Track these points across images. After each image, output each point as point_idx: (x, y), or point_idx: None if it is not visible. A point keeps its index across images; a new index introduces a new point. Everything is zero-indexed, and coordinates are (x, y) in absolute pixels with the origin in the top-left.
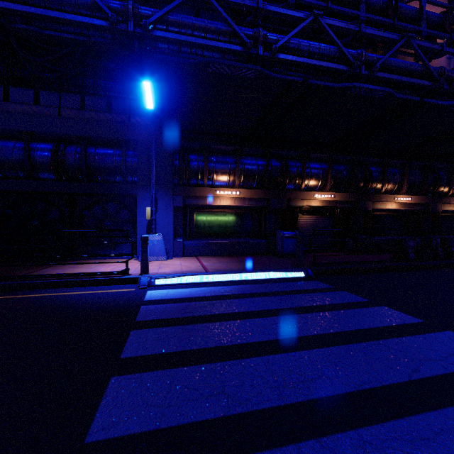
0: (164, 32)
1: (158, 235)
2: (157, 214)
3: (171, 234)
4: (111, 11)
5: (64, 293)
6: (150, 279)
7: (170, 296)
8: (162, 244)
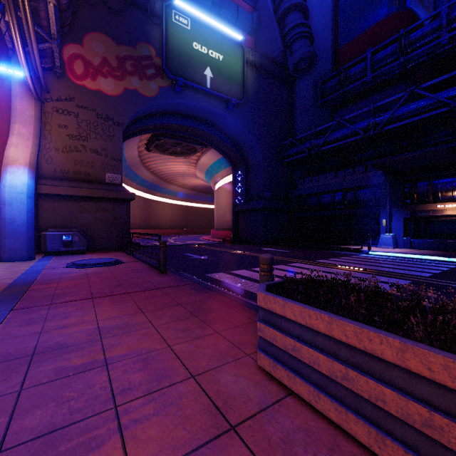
0: (390, 125)
1: (389, 235)
2: (391, 223)
3: (401, 234)
4: (362, 129)
5: (337, 252)
6: (367, 251)
7: (367, 256)
8: (391, 240)
